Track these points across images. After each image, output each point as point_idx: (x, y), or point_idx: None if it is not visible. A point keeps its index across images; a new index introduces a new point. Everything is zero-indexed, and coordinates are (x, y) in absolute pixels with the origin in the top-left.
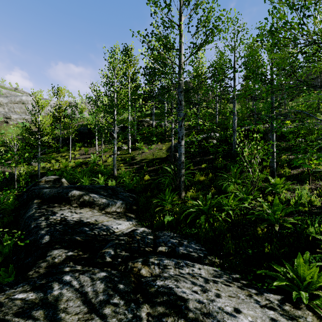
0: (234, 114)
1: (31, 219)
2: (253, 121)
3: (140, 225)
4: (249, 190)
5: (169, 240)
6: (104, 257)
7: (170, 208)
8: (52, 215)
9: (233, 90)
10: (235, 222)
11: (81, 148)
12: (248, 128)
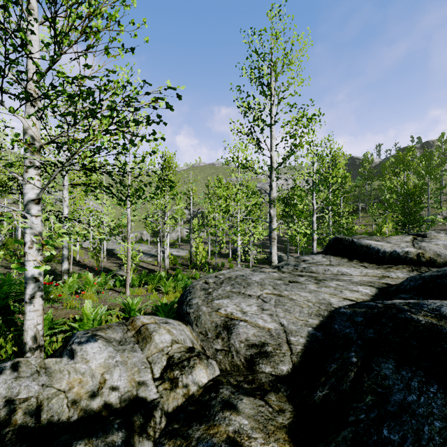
0: None
1: None
2: None
3: None
4: None
5: None
6: None
7: None
8: None
9: None
10: None
11: None
12: None
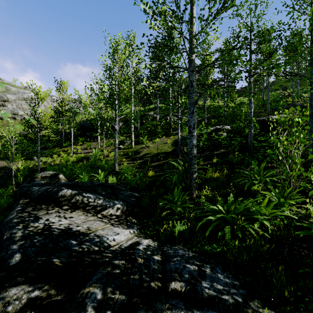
0: (250, 102)
1: (6, 227)
2: (265, 112)
3: (143, 233)
4: (286, 192)
5: (185, 266)
6: (84, 309)
7: (179, 211)
8: (33, 221)
9: (249, 75)
10: (274, 238)
11: (84, 143)
12: (264, 119)
